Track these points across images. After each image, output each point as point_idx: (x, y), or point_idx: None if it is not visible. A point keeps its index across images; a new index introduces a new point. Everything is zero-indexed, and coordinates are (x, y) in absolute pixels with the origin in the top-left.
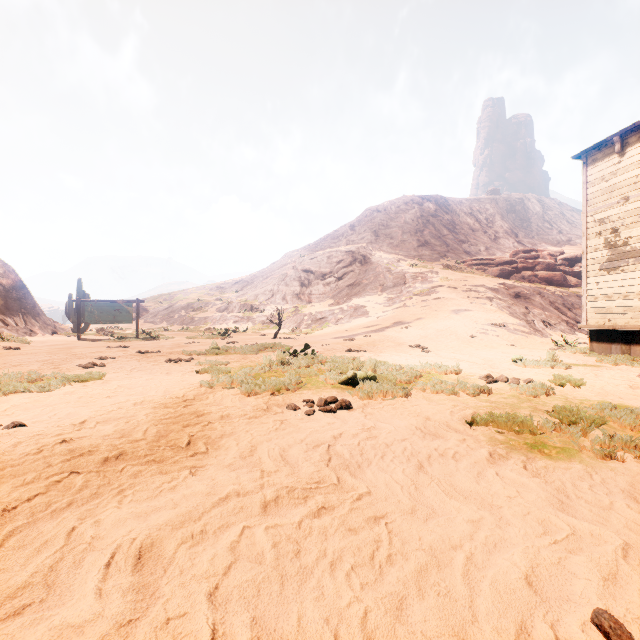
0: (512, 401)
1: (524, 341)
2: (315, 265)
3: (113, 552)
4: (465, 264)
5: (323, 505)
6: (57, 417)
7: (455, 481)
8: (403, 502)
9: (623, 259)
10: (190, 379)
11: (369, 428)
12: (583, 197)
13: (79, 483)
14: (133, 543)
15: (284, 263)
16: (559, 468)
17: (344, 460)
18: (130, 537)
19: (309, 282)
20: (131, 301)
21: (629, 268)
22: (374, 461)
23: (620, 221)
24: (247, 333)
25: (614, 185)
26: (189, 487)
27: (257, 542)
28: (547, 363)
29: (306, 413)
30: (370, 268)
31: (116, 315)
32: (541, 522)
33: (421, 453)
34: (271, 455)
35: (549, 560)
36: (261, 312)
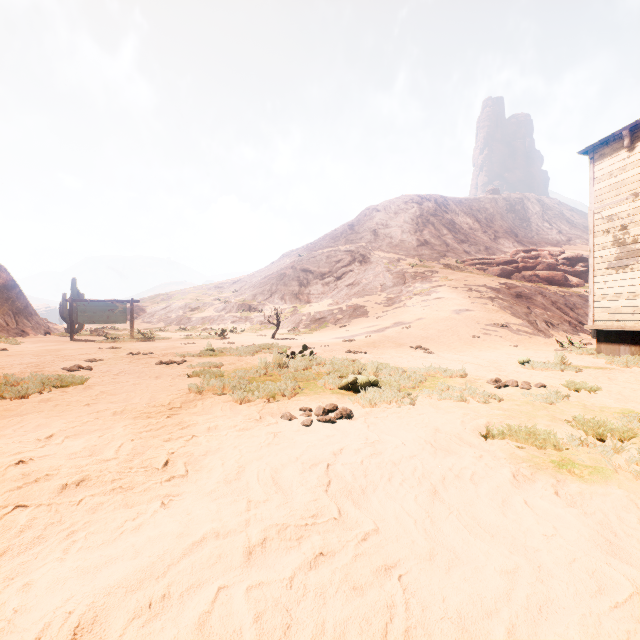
0: (527, 409)
1: (527, 342)
2: (314, 265)
3: (36, 637)
4: (465, 264)
5: (321, 551)
6: (23, 430)
7: (477, 512)
8: (418, 544)
9: (632, 257)
10: (180, 384)
11: (373, 442)
12: (590, 193)
13: (22, 522)
14: (68, 619)
15: (283, 263)
16: (597, 494)
17: (346, 484)
18: (65, 610)
19: (308, 282)
20: (125, 301)
21: (639, 266)
22: (380, 485)
23: (629, 218)
24: (245, 333)
25: (623, 181)
26: (158, 525)
27: (235, 612)
28: (556, 365)
29: (303, 424)
30: (369, 268)
31: (110, 315)
32: (592, 573)
33: (434, 474)
34: (261, 478)
35: (615, 636)
36: (259, 312)
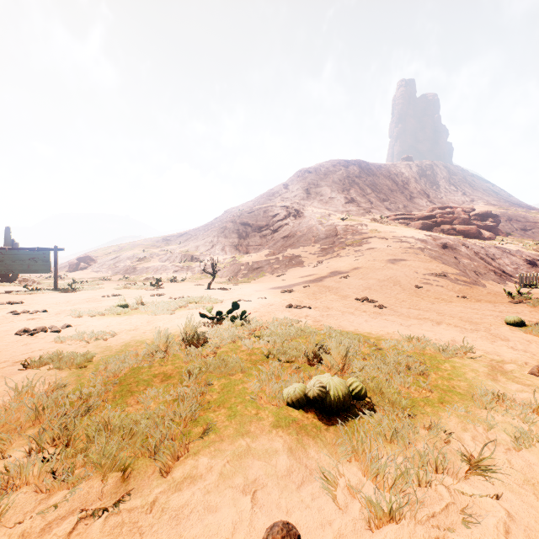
0: None
1: (470, 292)
2: (252, 219)
3: None
4: (389, 219)
5: None
6: None
7: None
8: None
9: None
10: None
11: None
12: None
13: None
14: None
15: (224, 218)
16: None
17: None
18: None
19: (247, 234)
20: (48, 249)
21: None
22: None
23: None
24: (184, 282)
25: None
26: None
27: None
28: None
29: None
30: (303, 221)
31: (31, 264)
32: None
33: None
34: None
35: None
36: (201, 262)
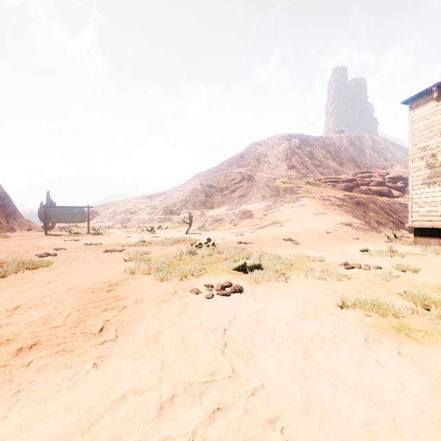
0: (369, 285)
1: (365, 236)
2: (216, 182)
3: None
4: (320, 181)
5: (218, 406)
6: None
7: (340, 369)
8: (296, 398)
9: (440, 176)
10: (118, 266)
11: (258, 311)
12: (409, 131)
13: None
14: None
15: (194, 181)
16: (430, 354)
17: (238, 346)
18: None
19: (211, 194)
20: (83, 207)
21: None
22: (264, 346)
23: (437, 148)
24: (167, 230)
25: (433, 122)
26: (89, 384)
27: None
28: (387, 253)
29: (206, 297)
30: (254, 184)
31: (73, 217)
32: (437, 425)
33: (304, 337)
34: (173, 341)
35: None
36: (178, 215)
